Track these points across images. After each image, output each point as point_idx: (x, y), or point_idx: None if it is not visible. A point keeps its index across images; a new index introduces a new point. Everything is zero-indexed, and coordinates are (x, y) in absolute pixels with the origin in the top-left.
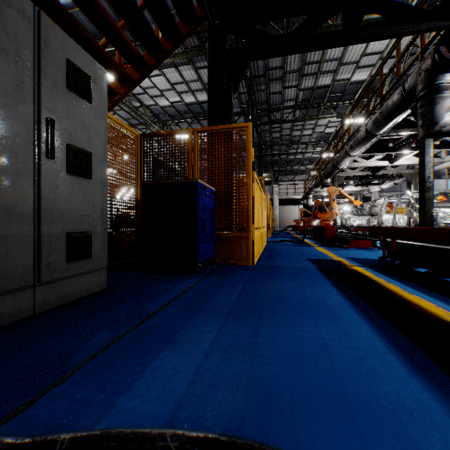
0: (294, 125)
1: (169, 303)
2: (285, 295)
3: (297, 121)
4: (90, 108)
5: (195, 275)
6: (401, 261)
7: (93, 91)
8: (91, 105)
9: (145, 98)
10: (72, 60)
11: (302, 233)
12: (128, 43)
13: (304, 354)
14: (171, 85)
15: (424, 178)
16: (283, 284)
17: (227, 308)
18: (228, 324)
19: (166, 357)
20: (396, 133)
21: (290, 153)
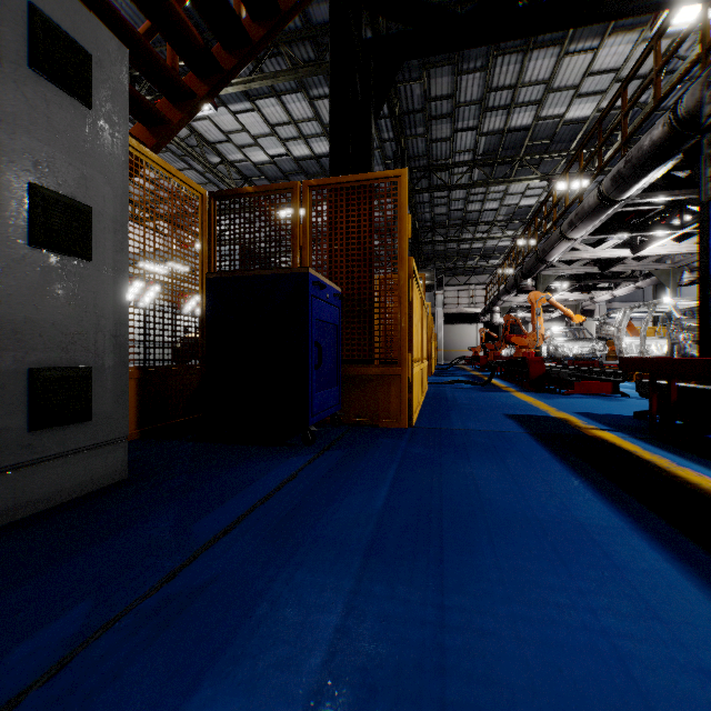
0: (471, 193)
1: (245, 517)
2: (483, 497)
3: (476, 186)
4: (88, 117)
5: (303, 449)
6: (681, 421)
7: (95, 84)
8: (91, 111)
9: (228, 149)
10: (43, 10)
11: (485, 368)
12: (183, 24)
13: (576, 695)
14: (270, 127)
15: (708, 273)
16: (474, 469)
17: (366, 531)
18: (371, 581)
19: (206, 709)
20: (650, 198)
21: (464, 240)
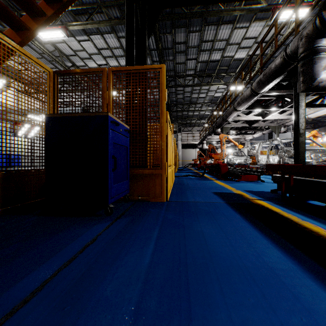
0: (193, 89)
1: (48, 282)
2: (210, 250)
3: (196, 86)
4: None
5: (104, 218)
6: (294, 195)
7: None
8: None
9: (76, 59)
10: None
11: (200, 168)
12: None
13: None
14: (97, 50)
15: (299, 126)
16: (202, 228)
17: (136, 289)
18: None
19: None
20: (272, 93)
21: (190, 110)
